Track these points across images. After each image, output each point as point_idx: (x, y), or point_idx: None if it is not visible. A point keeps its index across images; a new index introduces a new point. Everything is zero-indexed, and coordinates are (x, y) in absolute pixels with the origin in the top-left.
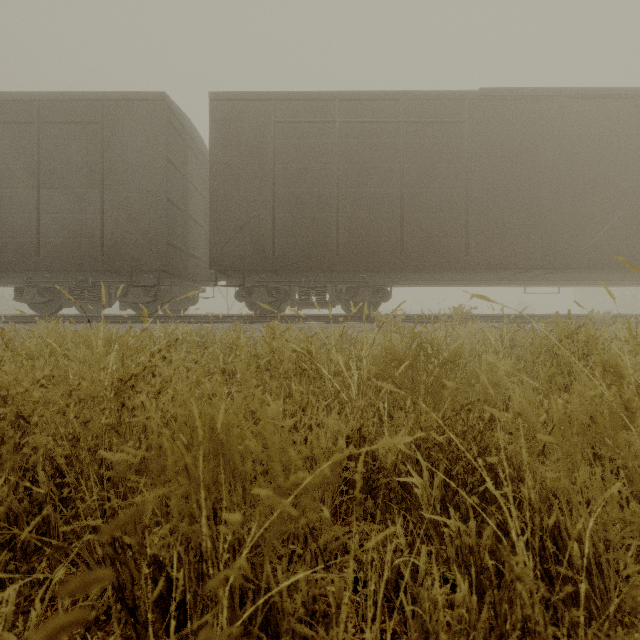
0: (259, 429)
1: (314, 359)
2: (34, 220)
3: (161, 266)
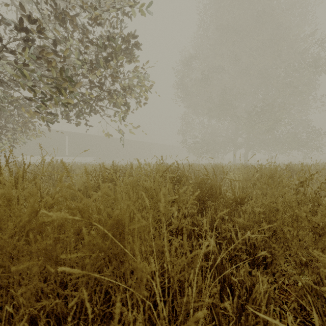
0: None
1: None
2: None
3: None
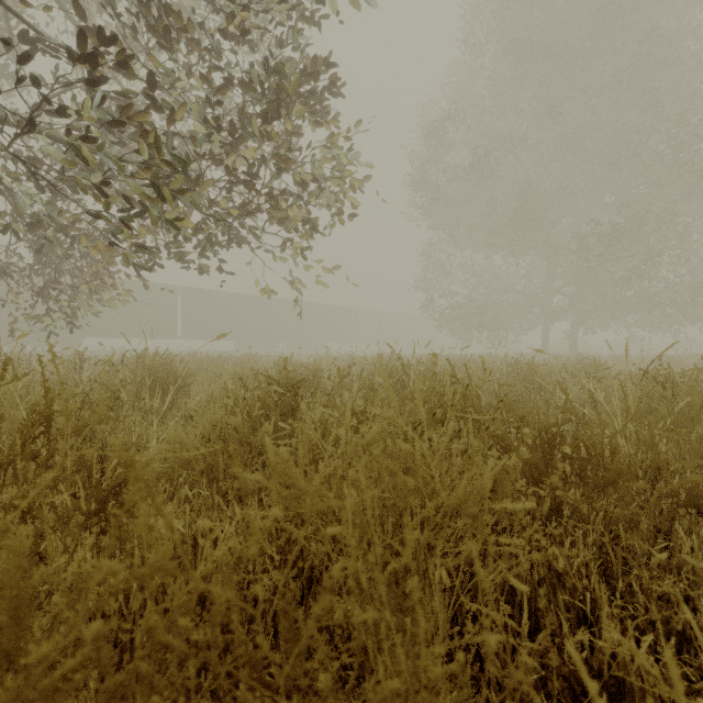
0: None
1: None
2: None
3: None
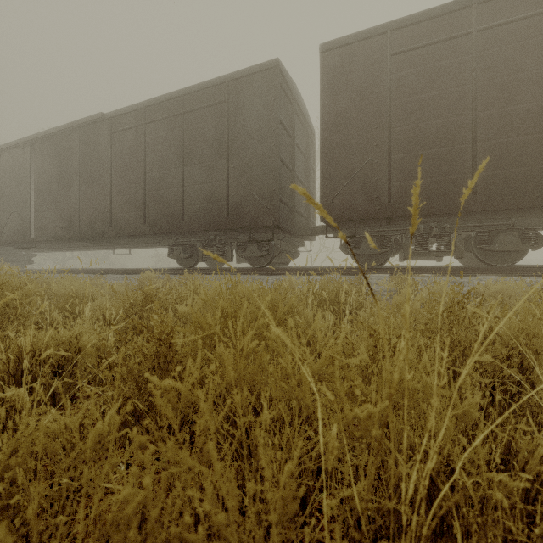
0: None
1: None
2: (180, 192)
3: (275, 222)
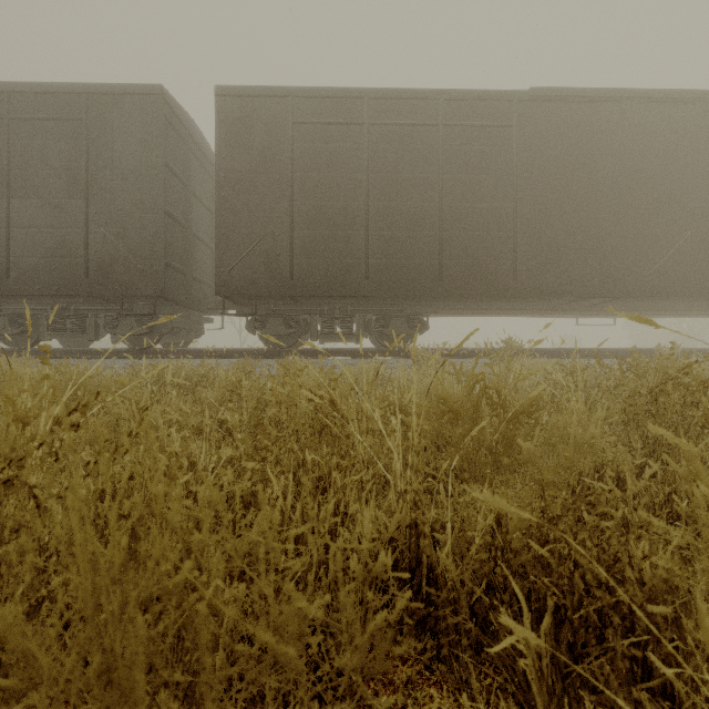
0: (245, 546)
1: (339, 412)
2: (3, 235)
3: (158, 291)
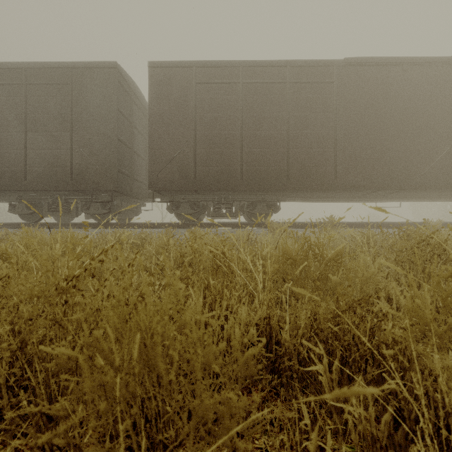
0: (183, 321)
1: (227, 258)
2: (22, 154)
3: (114, 187)
